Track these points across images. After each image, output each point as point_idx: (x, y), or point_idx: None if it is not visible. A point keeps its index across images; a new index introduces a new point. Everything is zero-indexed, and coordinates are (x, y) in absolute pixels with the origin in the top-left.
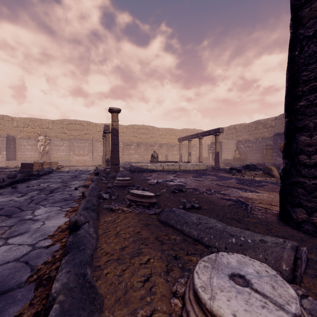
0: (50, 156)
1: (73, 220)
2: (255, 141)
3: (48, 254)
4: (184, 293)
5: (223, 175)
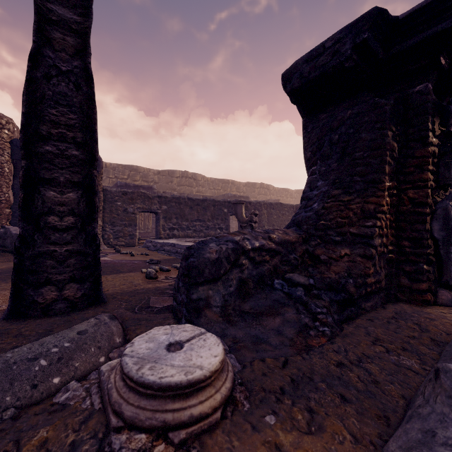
0: None
1: None
2: None
3: None
4: (156, 428)
5: None
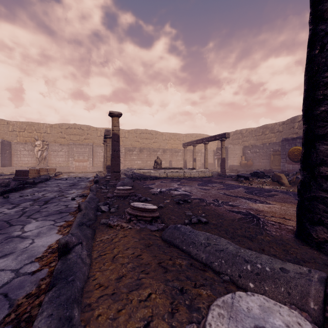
0: (48, 162)
1: (63, 241)
2: (262, 146)
3: (33, 283)
4: None
5: (229, 182)
